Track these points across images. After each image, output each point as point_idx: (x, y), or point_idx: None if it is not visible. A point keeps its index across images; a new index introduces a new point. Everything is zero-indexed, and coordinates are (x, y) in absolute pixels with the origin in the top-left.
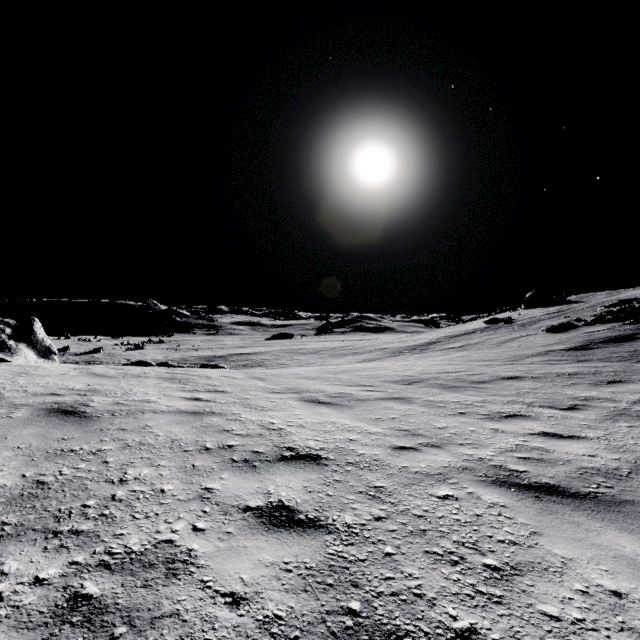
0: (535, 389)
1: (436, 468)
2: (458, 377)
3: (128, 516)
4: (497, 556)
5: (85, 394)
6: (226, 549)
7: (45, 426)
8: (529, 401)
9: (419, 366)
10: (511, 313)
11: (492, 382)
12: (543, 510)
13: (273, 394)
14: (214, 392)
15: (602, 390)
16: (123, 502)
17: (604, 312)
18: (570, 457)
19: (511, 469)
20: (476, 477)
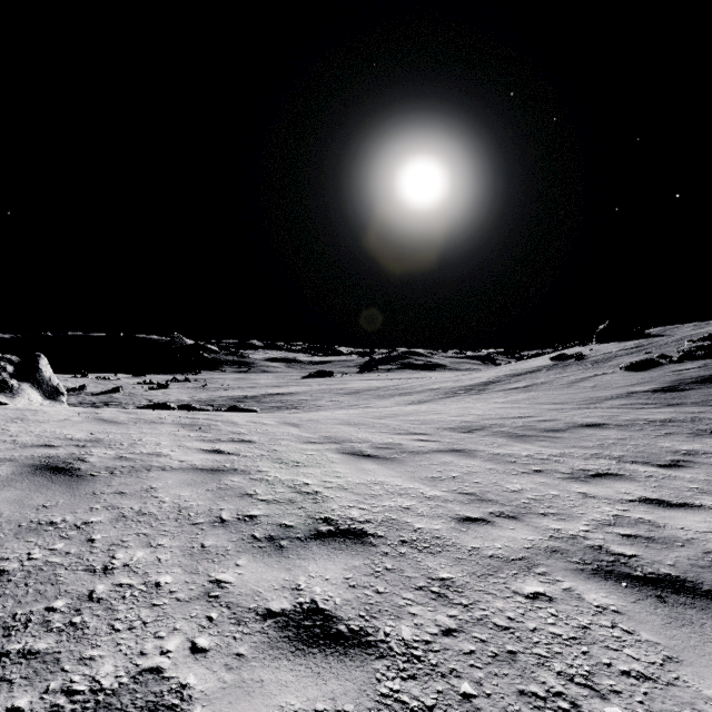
0: (623, 440)
1: (516, 550)
2: (526, 424)
3: (105, 626)
4: (625, 701)
5: (84, 445)
6: (234, 685)
7: (25, 488)
8: (618, 455)
9: (478, 410)
10: (581, 348)
11: (568, 430)
12: (672, 619)
13: (308, 444)
14: (239, 442)
15: (707, 442)
16: (102, 603)
17: (693, 347)
18: (689, 535)
19: (615, 552)
20: (571, 564)
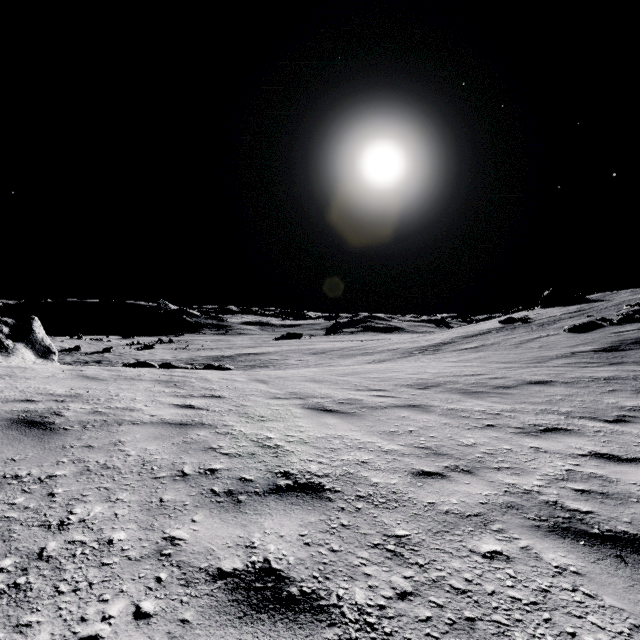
0: (569, 396)
1: (472, 505)
2: (478, 381)
3: (49, 588)
4: None
5: (63, 400)
6: None
7: None
8: (566, 410)
9: (433, 368)
10: (527, 312)
11: (518, 387)
12: (635, 581)
13: (275, 400)
14: (209, 397)
15: None
16: (51, 562)
17: (632, 311)
18: None
19: (570, 508)
20: (527, 520)
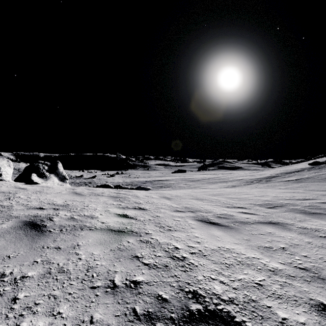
0: None
1: None
2: (312, 204)
3: None
4: None
5: (58, 209)
6: None
7: (9, 239)
8: None
9: (272, 193)
10: None
11: None
12: None
13: (176, 212)
14: (137, 209)
15: None
16: None
17: None
18: None
19: None
20: None
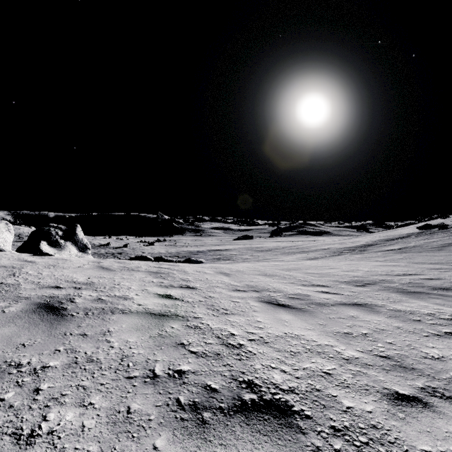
0: None
1: None
2: (413, 281)
3: None
4: None
5: (80, 287)
6: None
7: (21, 325)
8: None
9: (365, 266)
10: (442, 220)
11: None
12: None
13: (235, 292)
14: (185, 288)
15: None
16: None
17: None
18: None
19: None
20: None
